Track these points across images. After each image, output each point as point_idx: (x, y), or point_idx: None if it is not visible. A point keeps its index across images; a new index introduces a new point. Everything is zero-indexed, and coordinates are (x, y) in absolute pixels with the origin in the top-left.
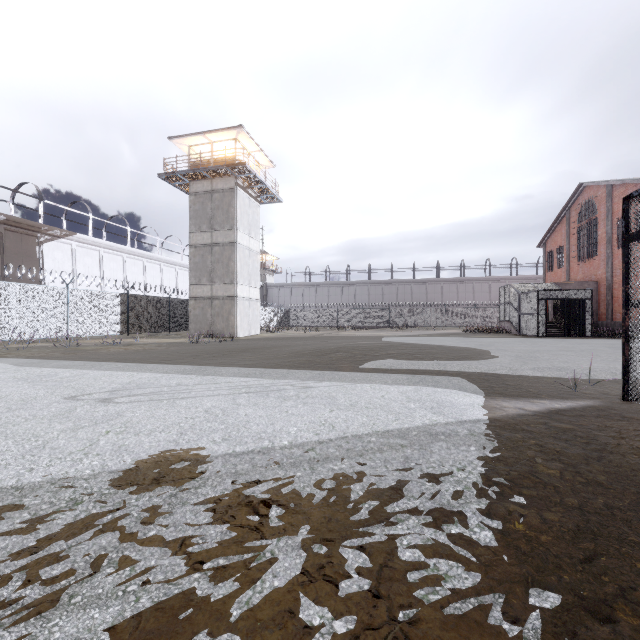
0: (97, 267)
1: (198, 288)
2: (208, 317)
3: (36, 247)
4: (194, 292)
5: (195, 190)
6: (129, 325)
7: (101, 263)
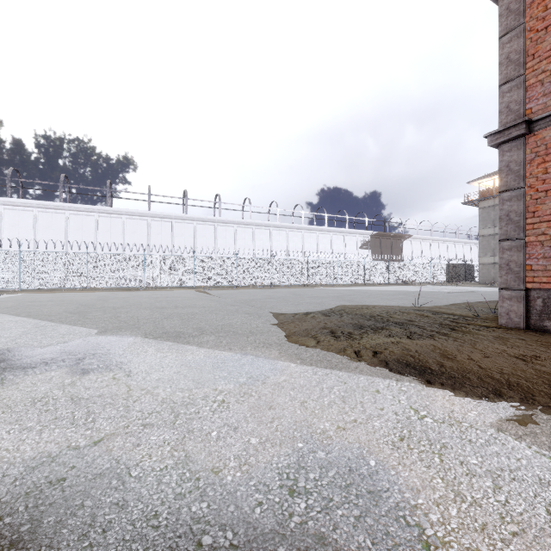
0: (419, 249)
1: (484, 258)
2: (491, 274)
3: (400, 244)
4: (481, 261)
5: (482, 206)
6: (448, 278)
7: (421, 247)
